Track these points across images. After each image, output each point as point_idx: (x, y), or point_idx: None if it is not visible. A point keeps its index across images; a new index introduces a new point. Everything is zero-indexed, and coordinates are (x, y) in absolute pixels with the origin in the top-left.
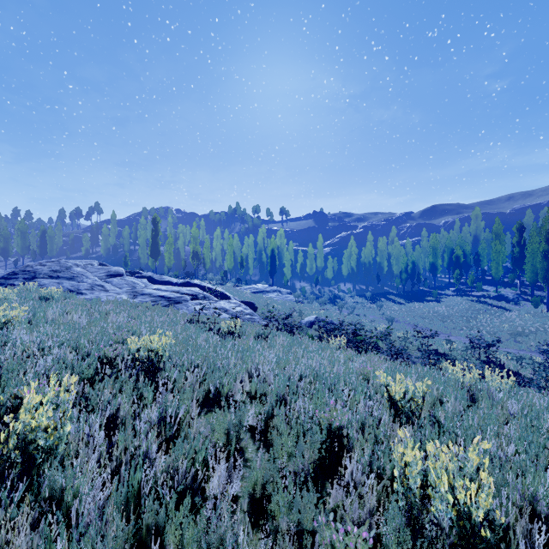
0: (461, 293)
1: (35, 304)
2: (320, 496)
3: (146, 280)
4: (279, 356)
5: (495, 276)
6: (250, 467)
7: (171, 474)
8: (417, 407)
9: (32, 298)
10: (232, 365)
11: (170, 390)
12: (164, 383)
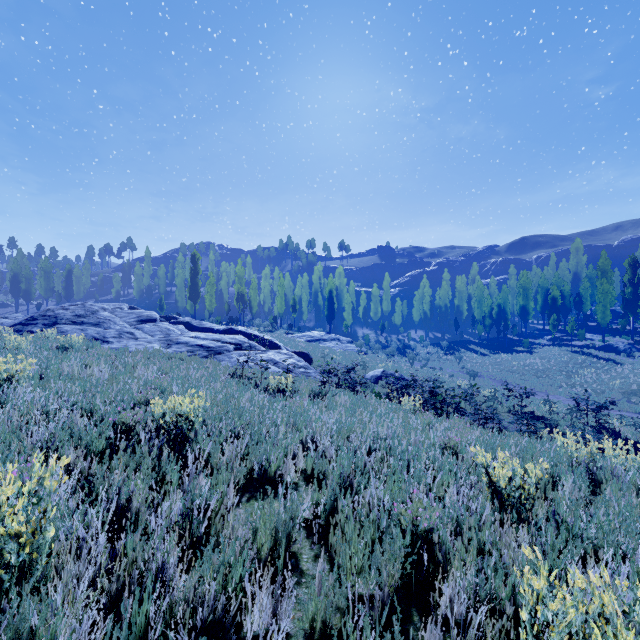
0: (558, 343)
1: (50, 355)
2: (406, 637)
3: (182, 327)
4: (340, 421)
5: (601, 322)
6: (306, 586)
7: (194, 604)
8: (527, 496)
9: (48, 347)
10: (281, 435)
11: (201, 470)
12: (195, 457)
